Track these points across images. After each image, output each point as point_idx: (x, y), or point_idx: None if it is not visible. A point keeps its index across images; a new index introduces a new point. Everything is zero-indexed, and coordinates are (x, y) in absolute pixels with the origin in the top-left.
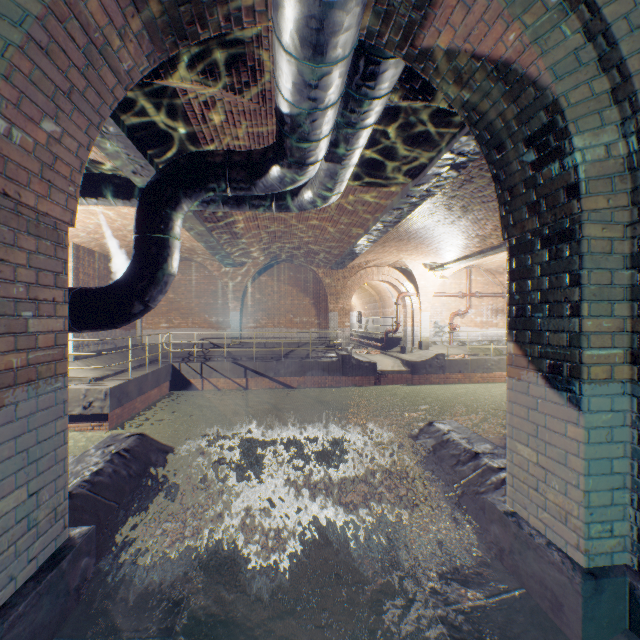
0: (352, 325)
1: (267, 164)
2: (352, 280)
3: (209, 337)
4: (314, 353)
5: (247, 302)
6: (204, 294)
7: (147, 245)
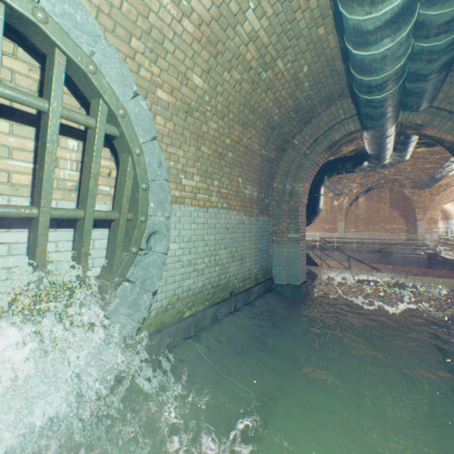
0: (451, 231)
1: (362, 161)
2: (440, 195)
3: (324, 237)
4: (402, 250)
5: (349, 215)
6: (321, 212)
7: (311, 199)
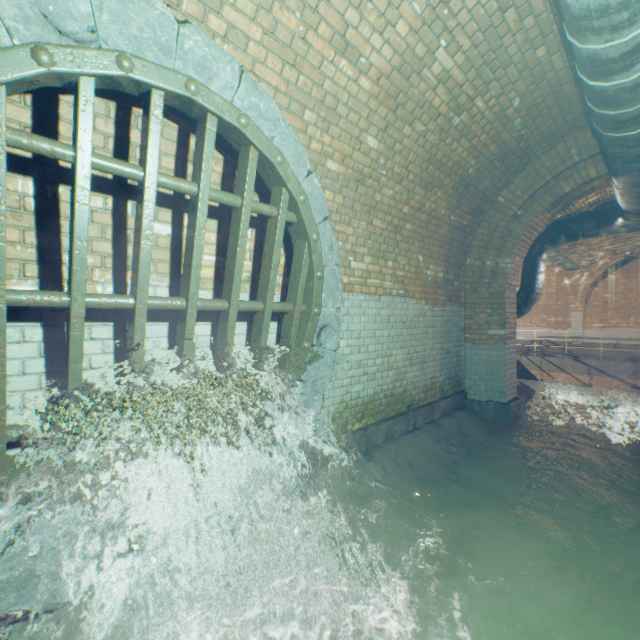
0: None
1: (611, 219)
2: None
3: (546, 335)
4: None
5: (590, 302)
6: (541, 297)
7: (525, 279)
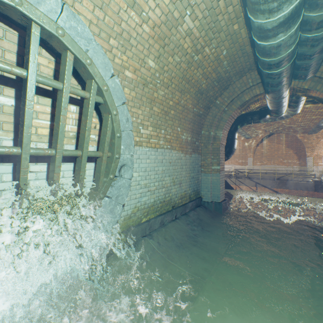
0: None
1: (265, 115)
2: None
3: (238, 168)
4: (295, 178)
5: (256, 153)
6: (235, 150)
7: (228, 142)
